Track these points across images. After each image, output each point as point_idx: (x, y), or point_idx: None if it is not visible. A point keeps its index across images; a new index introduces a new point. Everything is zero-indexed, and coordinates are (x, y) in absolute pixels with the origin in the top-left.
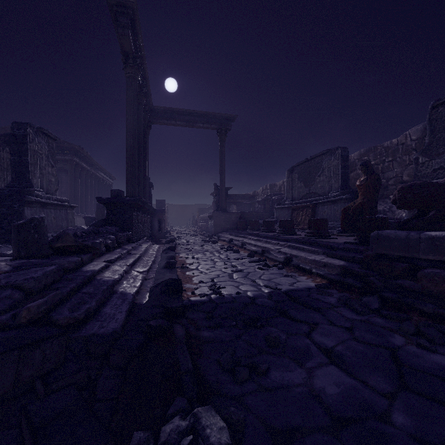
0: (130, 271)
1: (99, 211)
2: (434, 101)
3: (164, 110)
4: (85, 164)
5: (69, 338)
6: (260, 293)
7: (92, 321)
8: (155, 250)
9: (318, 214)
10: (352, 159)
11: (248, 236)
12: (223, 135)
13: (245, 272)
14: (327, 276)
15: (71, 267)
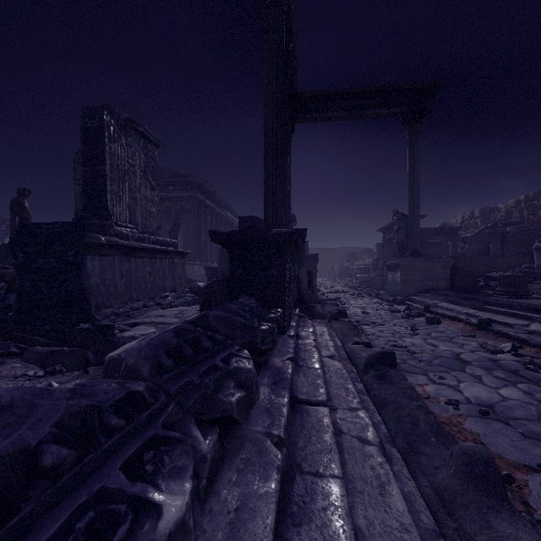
0: None
1: (223, 260)
2: None
3: (314, 96)
4: (209, 201)
5: None
6: None
7: None
8: (333, 352)
9: None
10: None
11: None
12: (416, 121)
13: None
14: None
15: None
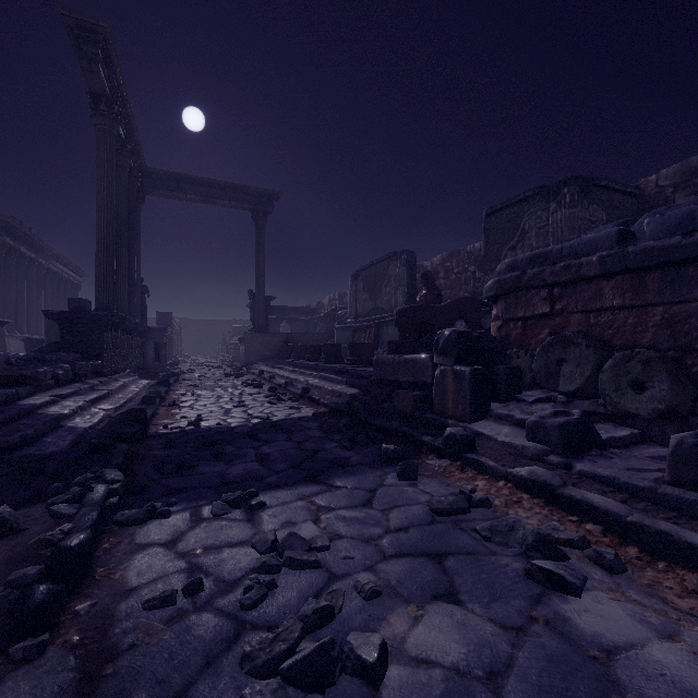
0: (89, 408)
1: (52, 330)
2: (487, 208)
3: (166, 175)
4: (26, 249)
5: (1, 459)
6: (245, 423)
7: (28, 447)
8: (140, 387)
9: (382, 337)
10: (434, 264)
11: (285, 367)
12: (261, 219)
13: (248, 407)
14: (329, 405)
15: (1, 400)
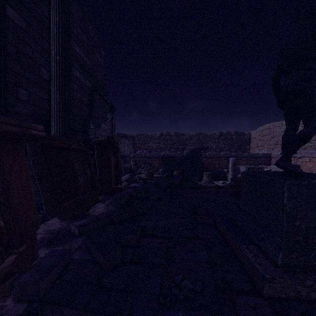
0: None
1: None
2: None
3: None
4: None
5: None
6: None
7: None
8: None
9: None
10: None
11: None
12: None
13: None
14: None
15: None
